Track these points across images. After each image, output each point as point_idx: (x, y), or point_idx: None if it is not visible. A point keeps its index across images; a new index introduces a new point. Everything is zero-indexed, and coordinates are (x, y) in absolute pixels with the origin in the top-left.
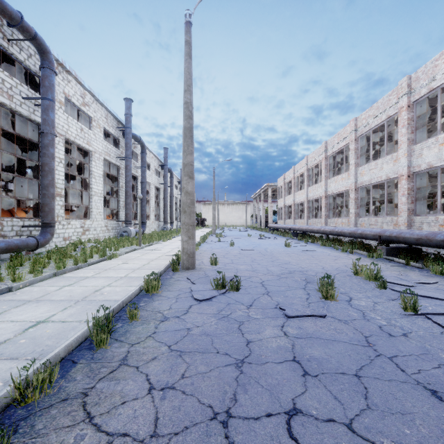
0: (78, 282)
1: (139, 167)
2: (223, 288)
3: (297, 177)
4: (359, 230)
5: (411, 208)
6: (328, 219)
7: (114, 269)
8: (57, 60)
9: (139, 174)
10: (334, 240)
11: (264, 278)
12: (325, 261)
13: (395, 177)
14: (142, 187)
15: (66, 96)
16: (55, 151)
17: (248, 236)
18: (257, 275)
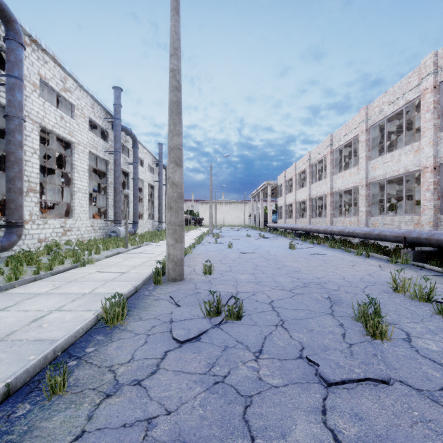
0: (20, 303)
1: (131, 163)
2: (218, 314)
3: (298, 174)
4: (375, 231)
5: (438, 205)
6: (334, 218)
7: (80, 281)
8: (30, 36)
9: (130, 170)
10: (342, 241)
11: (273, 295)
12: (342, 268)
13: (415, 170)
14: (134, 184)
15: (42, 78)
16: (23, 138)
17: (247, 236)
18: (262, 289)
